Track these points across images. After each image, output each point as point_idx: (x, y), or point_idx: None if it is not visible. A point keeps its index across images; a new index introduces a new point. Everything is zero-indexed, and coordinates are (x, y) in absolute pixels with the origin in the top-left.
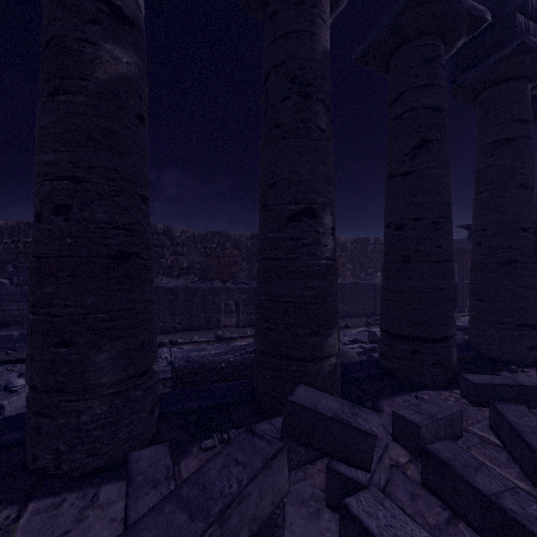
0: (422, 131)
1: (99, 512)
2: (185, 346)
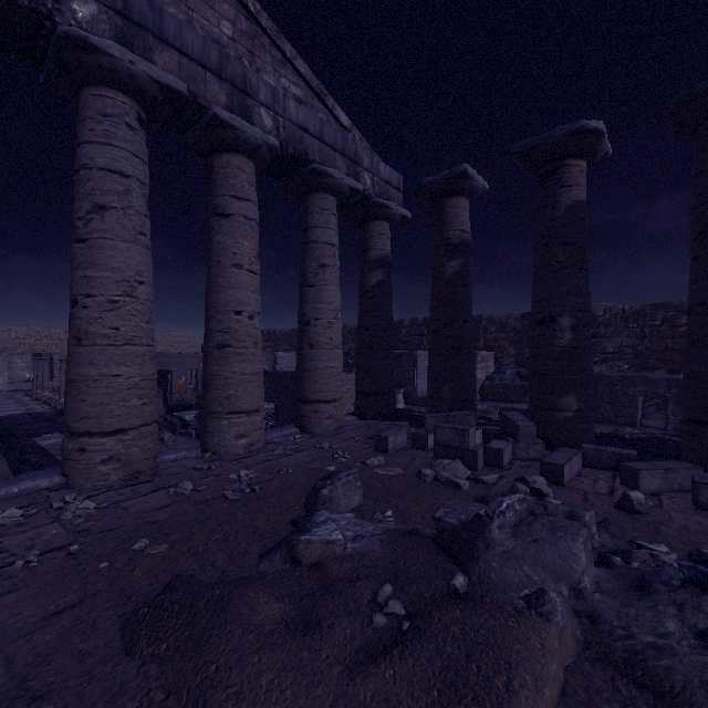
0: (705, 216)
1: None
2: None
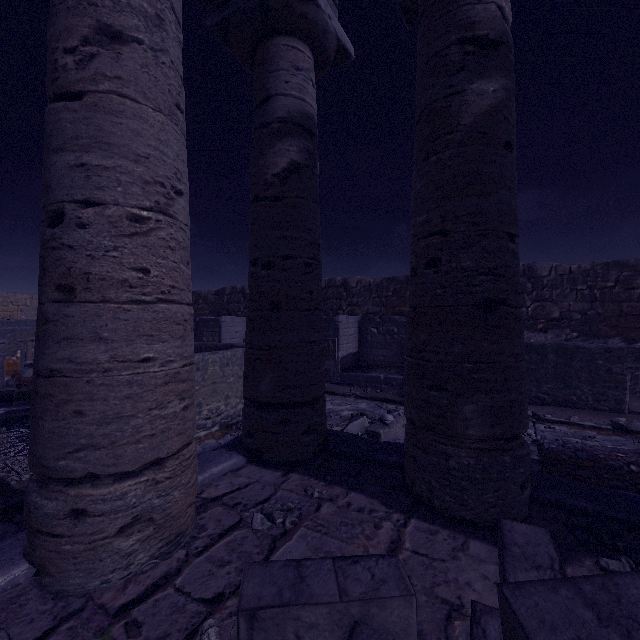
0: None
1: (470, 561)
2: (556, 427)
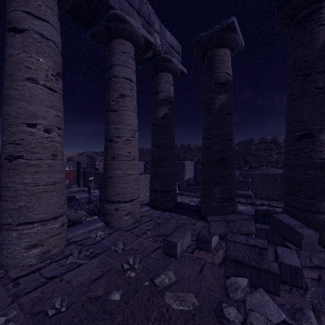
0: None
1: None
2: (277, 209)
